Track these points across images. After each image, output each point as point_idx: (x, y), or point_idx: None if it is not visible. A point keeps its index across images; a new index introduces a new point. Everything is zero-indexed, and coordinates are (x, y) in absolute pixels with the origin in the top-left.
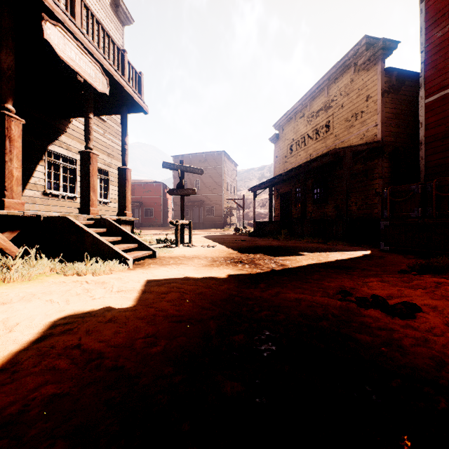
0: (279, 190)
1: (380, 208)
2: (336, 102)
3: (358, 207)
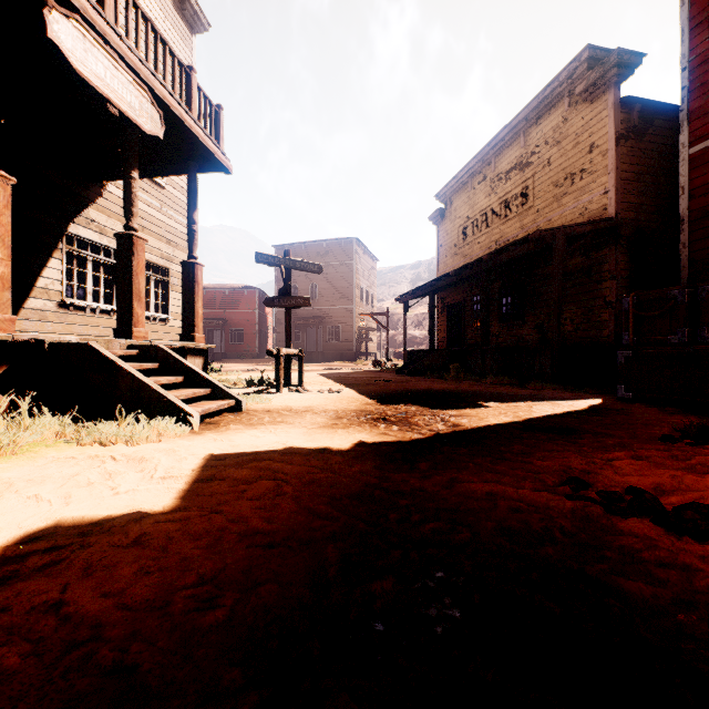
0: (445, 299)
1: (613, 329)
2: (539, 155)
3: (575, 326)
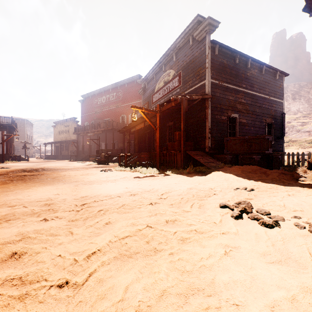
0: (56, 144)
1: None
2: (70, 126)
3: None
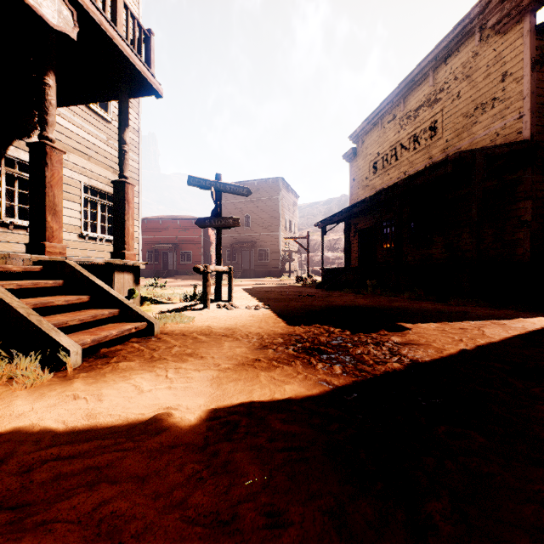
0: (357, 225)
1: (529, 247)
2: (448, 90)
3: (486, 245)
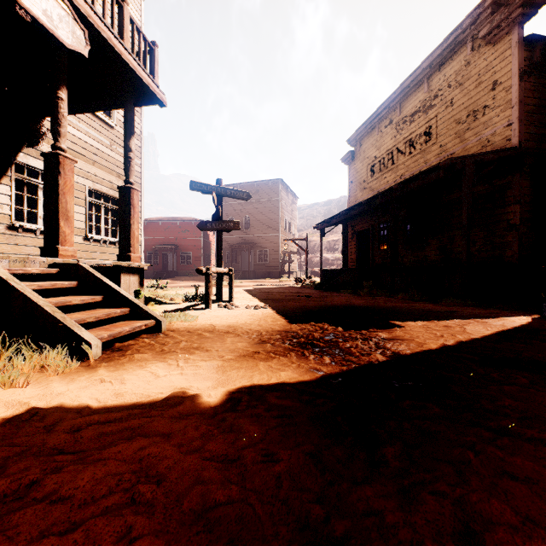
0: (355, 227)
1: (517, 249)
2: (441, 97)
3: (478, 248)
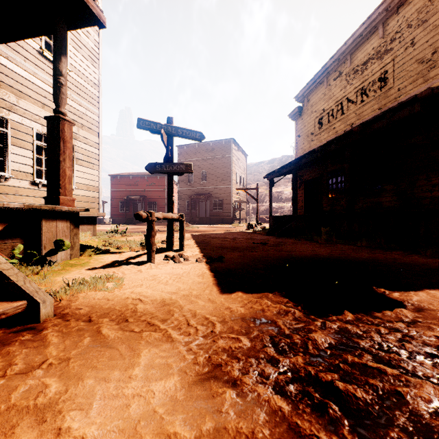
0: (302, 177)
1: None
2: (400, 39)
3: None
